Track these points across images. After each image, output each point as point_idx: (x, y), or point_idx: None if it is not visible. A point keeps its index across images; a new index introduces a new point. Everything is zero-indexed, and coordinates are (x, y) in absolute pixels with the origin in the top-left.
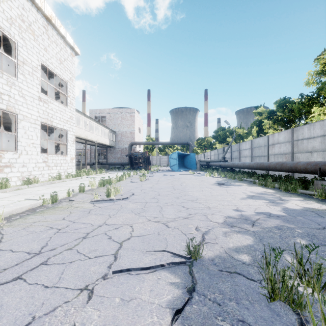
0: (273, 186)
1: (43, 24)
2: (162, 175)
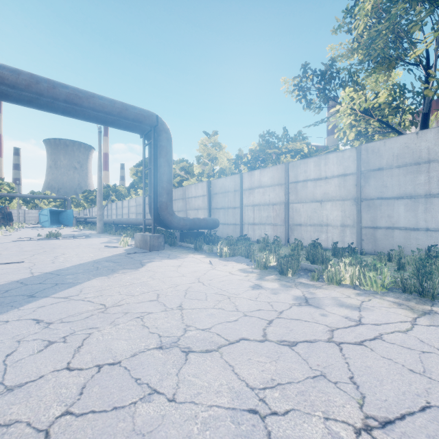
0: None
1: None
2: (30, 230)
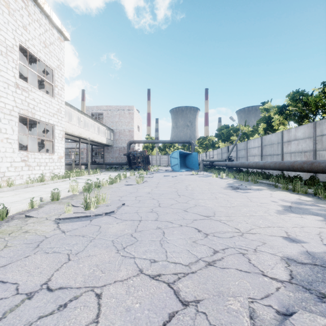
0: (305, 191)
1: None
2: (163, 176)
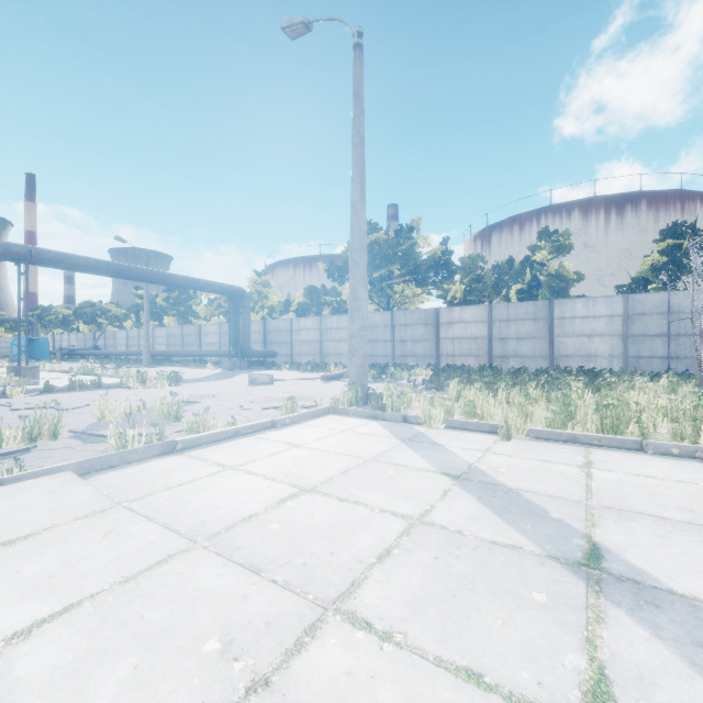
0: (133, 363)
1: None
2: None
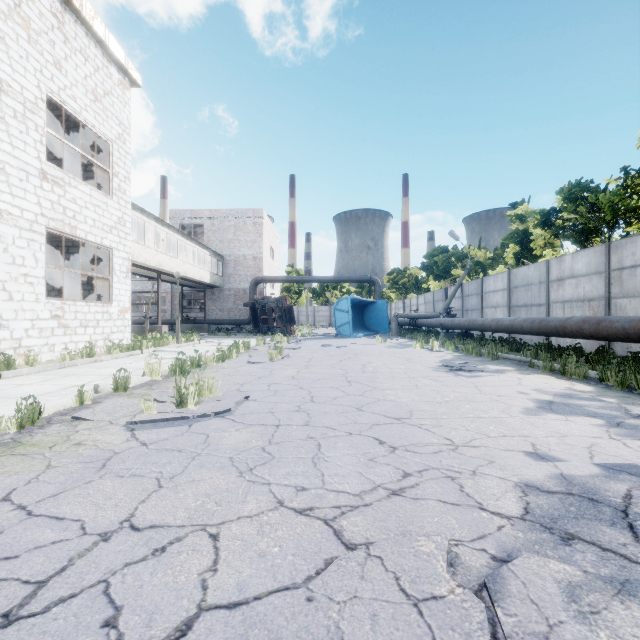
0: (583, 375)
1: (51, 7)
2: (319, 346)
